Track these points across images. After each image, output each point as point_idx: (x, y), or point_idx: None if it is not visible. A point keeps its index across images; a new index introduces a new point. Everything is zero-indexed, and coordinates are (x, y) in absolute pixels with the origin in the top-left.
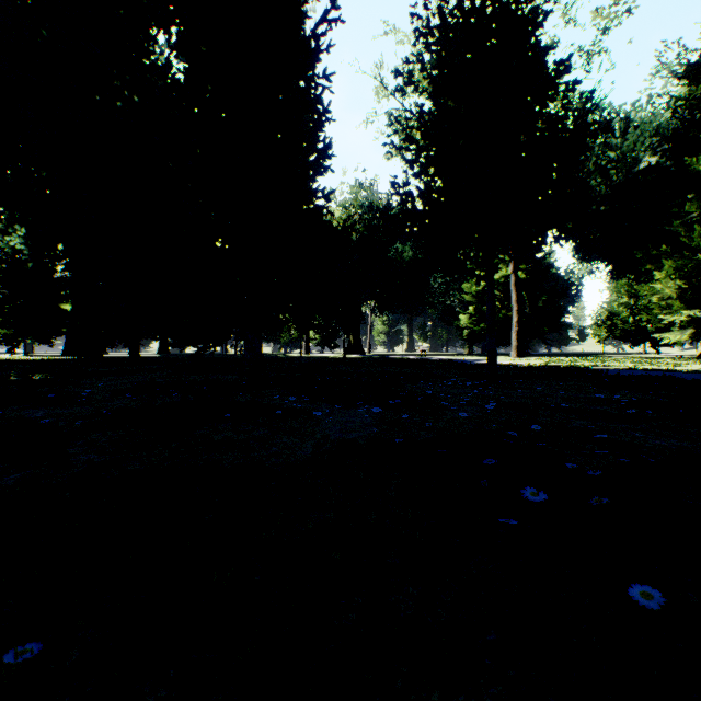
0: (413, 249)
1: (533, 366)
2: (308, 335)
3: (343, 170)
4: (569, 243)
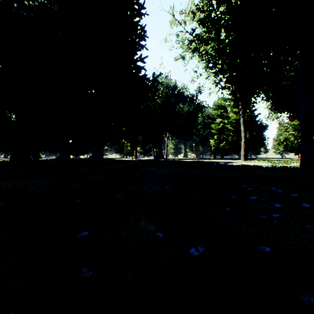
0: (188, 106)
1: (281, 167)
2: (136, 149)
3: (153, 67)
4: (265, 104)
